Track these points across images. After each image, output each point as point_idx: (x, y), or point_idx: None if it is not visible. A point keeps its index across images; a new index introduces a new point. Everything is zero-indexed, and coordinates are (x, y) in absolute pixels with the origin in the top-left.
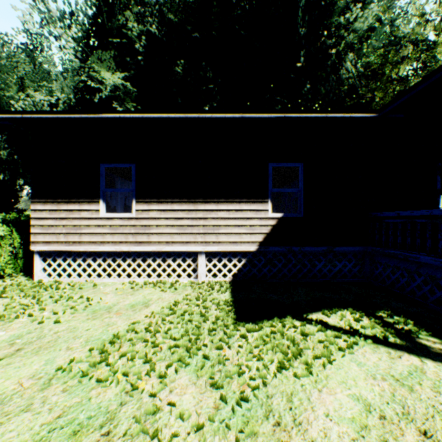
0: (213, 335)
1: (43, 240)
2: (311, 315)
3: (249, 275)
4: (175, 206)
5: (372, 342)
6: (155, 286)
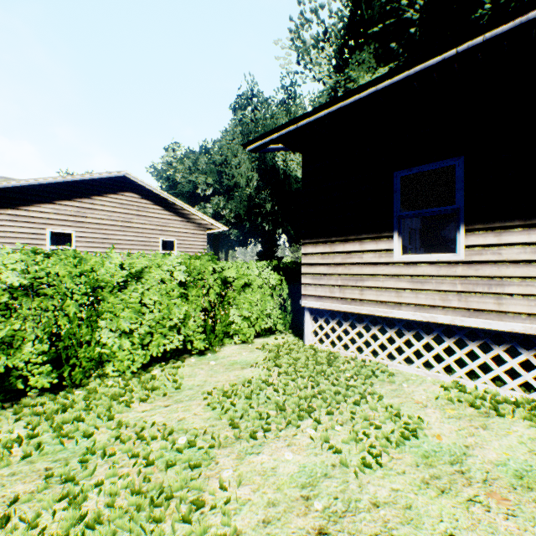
0: None
1: (314, 293)
2: None
3: None
4: None
5: None
6: None
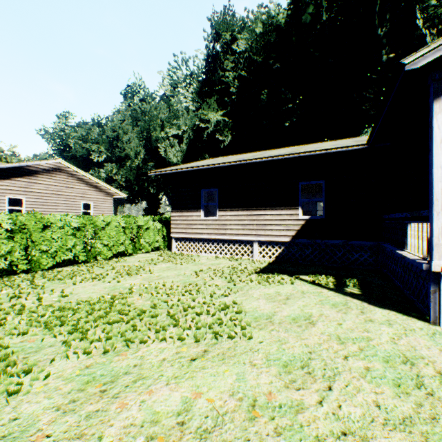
0: (240, 275)
1: (176, 231)
2: (300, 276)
3: (286, 257)
4: (240, 212)
5: (315, 285)
6: (226, 258)
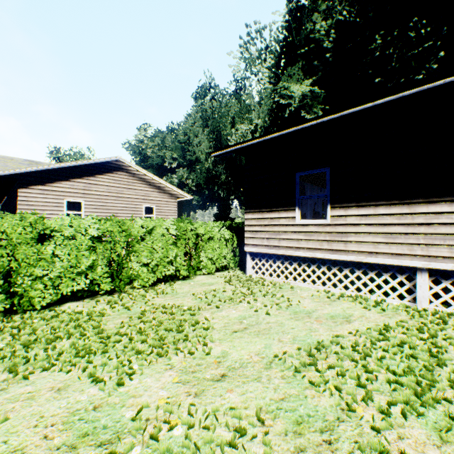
0: None
1: (252, 243)
2: None
3: None
4: (380, 209)
5: None
6: (354, 301)
